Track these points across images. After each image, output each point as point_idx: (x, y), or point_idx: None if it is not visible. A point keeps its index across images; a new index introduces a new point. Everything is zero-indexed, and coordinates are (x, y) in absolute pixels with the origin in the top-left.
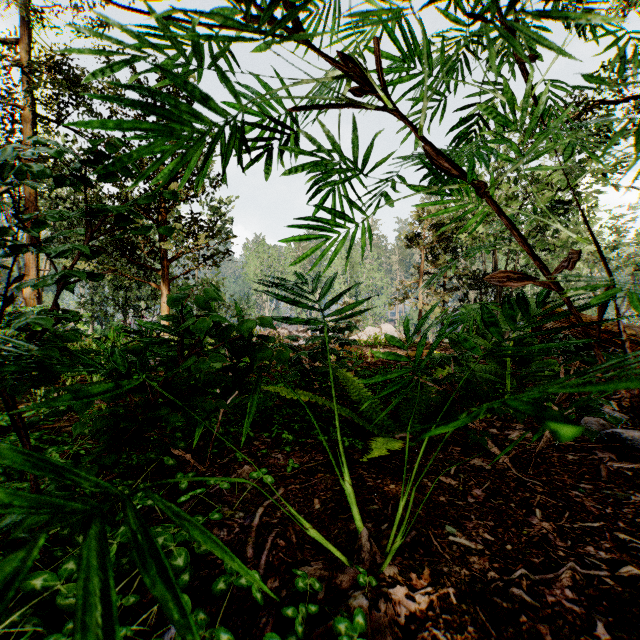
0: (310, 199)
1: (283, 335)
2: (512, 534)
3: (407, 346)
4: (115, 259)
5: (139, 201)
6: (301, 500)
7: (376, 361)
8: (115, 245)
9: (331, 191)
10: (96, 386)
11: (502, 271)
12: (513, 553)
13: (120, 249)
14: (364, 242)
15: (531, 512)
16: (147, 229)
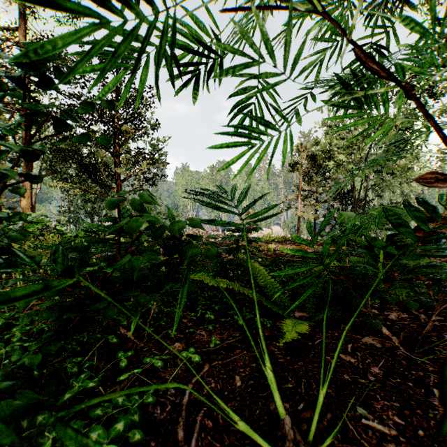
0: (230, 120)
1: (202, 234)
2: (419, 417)
3: (313, 244)
4: (83, 180)
5: (77, 109)
6: (224, 377)
7: (271, 253)
8: (83, 170)
9: (249, 112)
10: (18, 290)
11: (430, 172)
12: (427, 439)
13: (87, 173)
14: (286, 149)
15: (429, 392)
16: (86, 137)
